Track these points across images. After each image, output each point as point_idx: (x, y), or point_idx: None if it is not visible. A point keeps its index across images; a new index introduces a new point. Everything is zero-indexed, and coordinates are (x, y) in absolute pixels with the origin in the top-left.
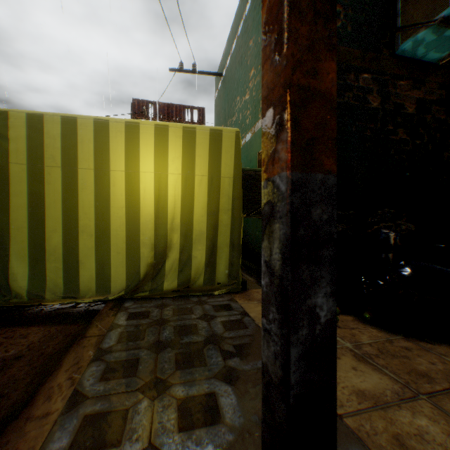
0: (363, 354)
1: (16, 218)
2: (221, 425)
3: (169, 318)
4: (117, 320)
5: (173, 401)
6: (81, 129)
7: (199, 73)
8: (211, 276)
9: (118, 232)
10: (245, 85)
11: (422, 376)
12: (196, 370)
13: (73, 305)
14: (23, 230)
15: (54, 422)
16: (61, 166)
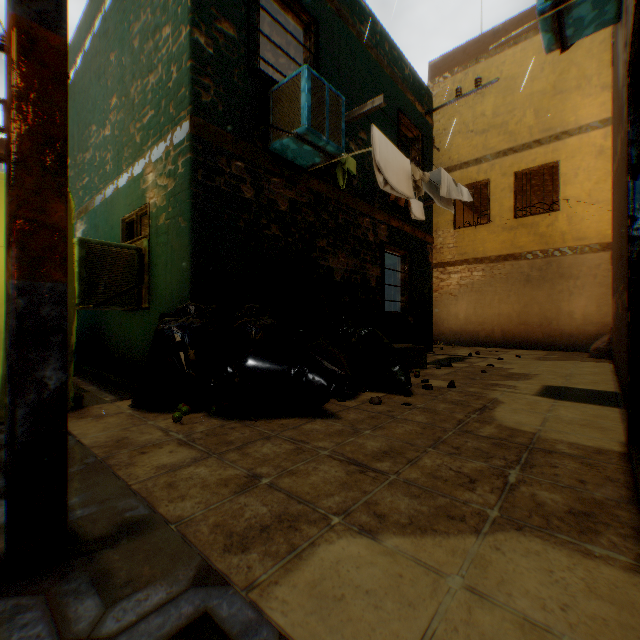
0: (190, 440)
1: None
2: None
3: None
4: None
5: None
6: None
7: None
8: None
9: None
10: (105, 113)
11: (227, 443)
12: None
13: None
14: None
15: None
16: None
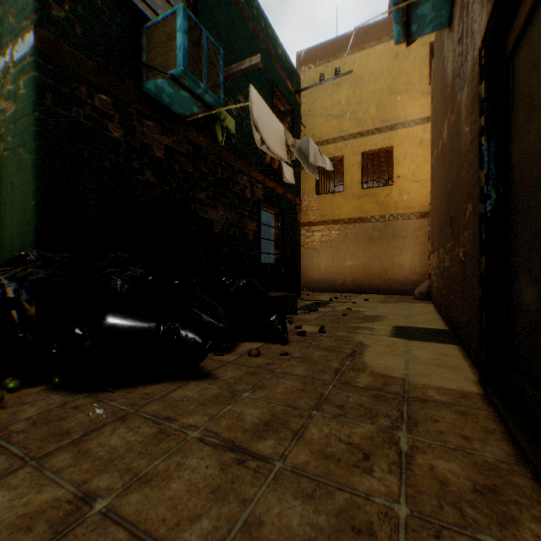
0: (4, 435)
1: None
2: None
3: None
4: None
5: None
6: None
7: None
8: None
9: None
10: None
11: (61, 435)
12: None
13: None
14: None
15: None
16: None
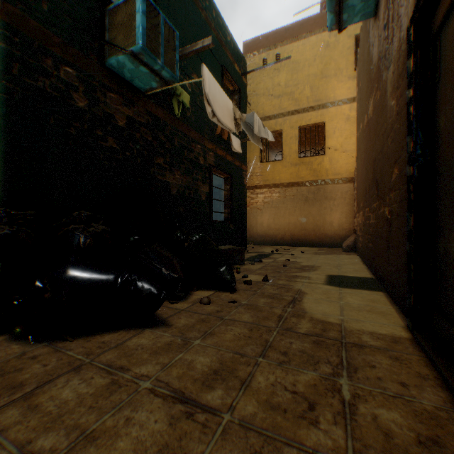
0: None
1: None
2: None
3: None
4: None
5: None
6: None
7: None
8: None
9: None
10: None
11: (14, 388)
12: None
13: None
14: None
15: None
16: None
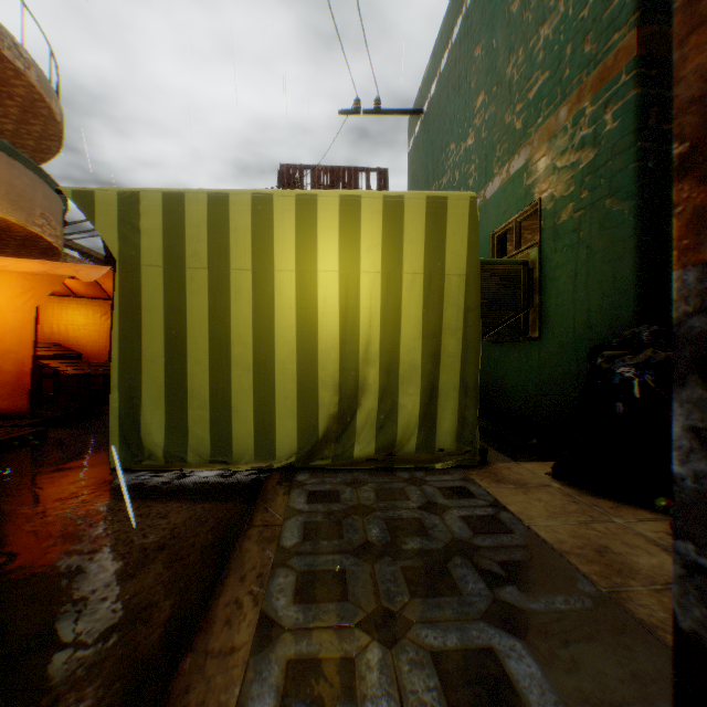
0: None
1: (148, 344)
2: None
3: (372, 505)
4: (292, 502)
5: (424, 654)
6: (234, 210)
7: (385, 113)
8: (428, 438)
9: (286, 365)
10: (465, 123)
11: None
12: (446, 601)
13: (218, 473)
14: (157, 361)
15: (244, 664)
16: (207, 268)
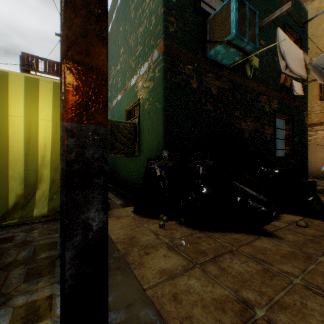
0: (174, 245)
1: None
2: (49, 319)
3: (33, 240)
4: None
5: (10, 310)
6: None
7: None
8: None
9: None
10: (117, 58)
11: (202, 253)
12: (43, 279)
13: None
14: None
15: None
16: None
